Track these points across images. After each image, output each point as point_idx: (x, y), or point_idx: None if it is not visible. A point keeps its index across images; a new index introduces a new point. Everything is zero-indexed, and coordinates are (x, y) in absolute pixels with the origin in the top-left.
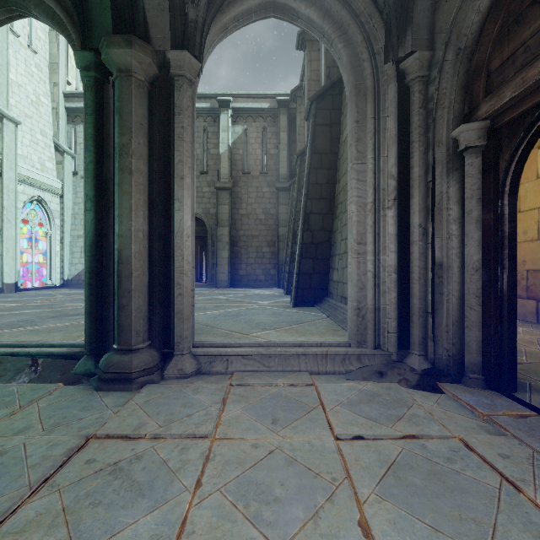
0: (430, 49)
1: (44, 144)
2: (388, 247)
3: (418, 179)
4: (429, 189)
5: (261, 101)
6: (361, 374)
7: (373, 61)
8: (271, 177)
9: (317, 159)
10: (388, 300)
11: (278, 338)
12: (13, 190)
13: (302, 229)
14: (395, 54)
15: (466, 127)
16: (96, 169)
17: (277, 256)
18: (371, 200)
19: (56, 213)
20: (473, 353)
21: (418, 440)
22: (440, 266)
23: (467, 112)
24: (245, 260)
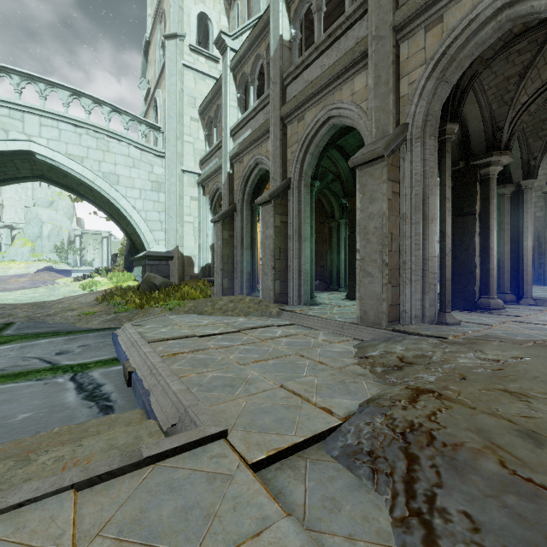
0: None
1: None
2: None
3: None
4: None
5: None
6: None
7: None
8: None
9: None
10: None
11: None
12: None
13: None
14: None
15: None
16: None
17: None
18: None
19: None
20: None
21: None
22: None
23: None
24: None
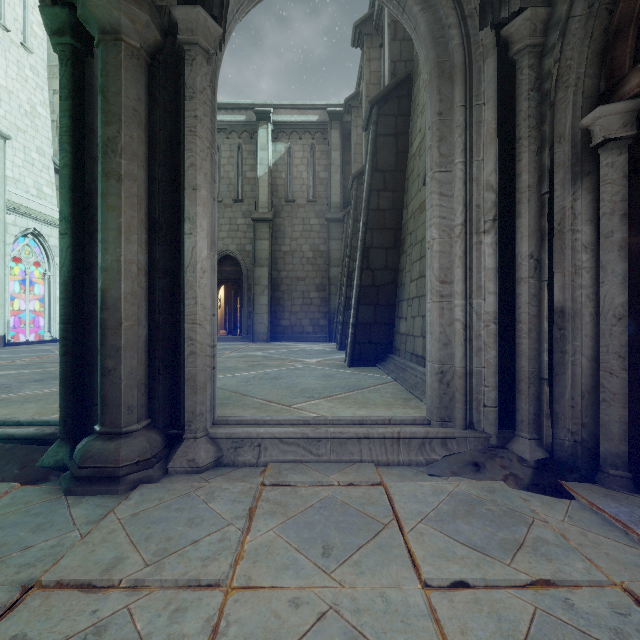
0: (547, 5)
1: (41, 165)
2: (484, 287)
3: (528, 190)
4: (544, 204)
5: (308, 113)
6: (448, 466)
7: (463, 27)
8: (320, 206)
9: (379, 179)
10: (484, 361)
11: (330, 412)
12: (0, 220)
13: (360, 267)
14: (495, 14)
15: (605, 110)
16: (74, 176)
17: (327, 303)
18: (461, 221)
19: (57, 249)
20: (615, 440)
21: (555, 589)
22: (562, 313)
23: (605, 90)
24: (288, 307)
